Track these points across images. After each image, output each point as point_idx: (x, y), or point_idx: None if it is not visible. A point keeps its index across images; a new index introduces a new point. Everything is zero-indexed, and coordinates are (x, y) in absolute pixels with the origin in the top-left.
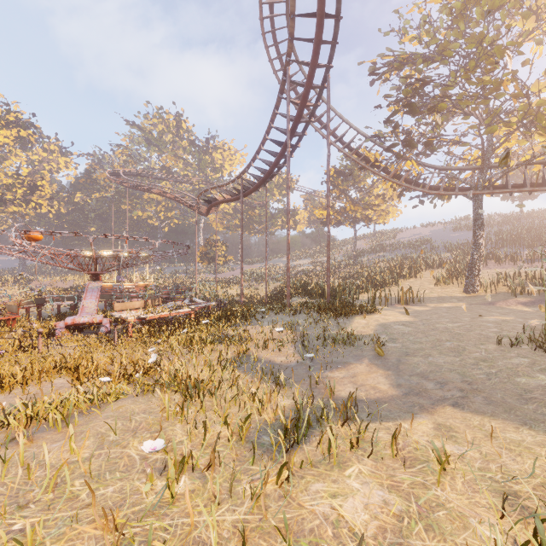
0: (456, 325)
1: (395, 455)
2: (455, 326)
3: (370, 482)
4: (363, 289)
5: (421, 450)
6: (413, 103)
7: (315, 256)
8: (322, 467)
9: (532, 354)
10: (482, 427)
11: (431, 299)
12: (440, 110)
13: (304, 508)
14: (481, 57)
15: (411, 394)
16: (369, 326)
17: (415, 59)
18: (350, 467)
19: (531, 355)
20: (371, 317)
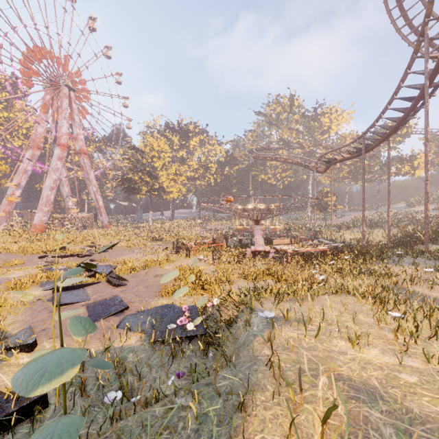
0: None
1: None
2: None
3: None
4: None
5: None
6: None
7: None
8: None
9: None
10: None
11: None
12: None
13: None
14: None
15: None
16: None
17: None
18: None
19: None
20: None
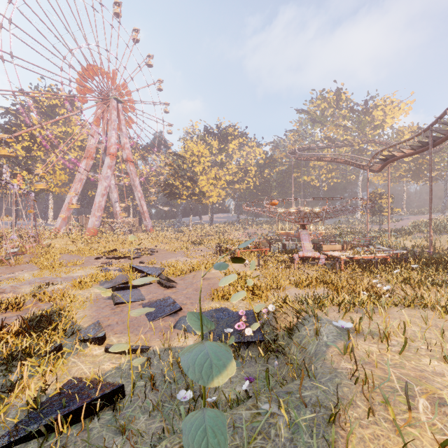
0: None
1: None
2: None
3: None
4: None
5: None
6: None
7: None
8: None
9: None
10: None
11: None
12: None
13: None
14: None
15: None
16: None
17: None
18: None
19: None
20: None
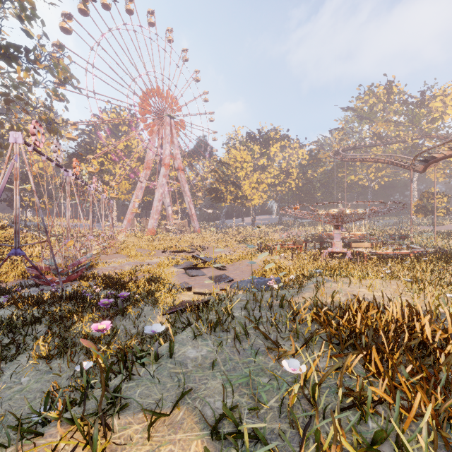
0: None
1: None
2: None
3: None
4: None
5: None
6: None
7: None
8: None
9: None
10: None
11: None
12: None
13: None
14: None
15: None
16: None
17: None
18: None
19: None
20: None
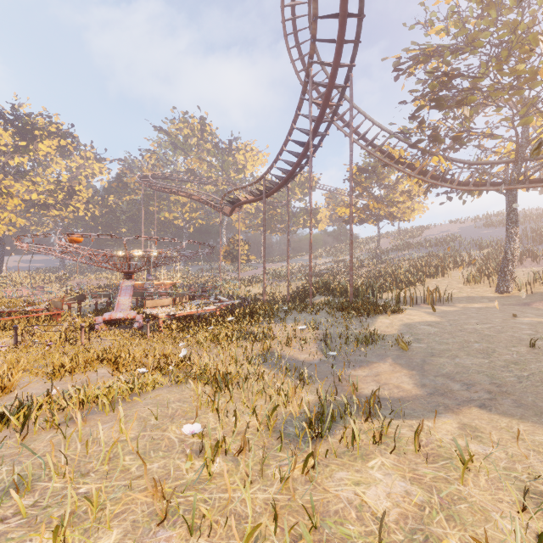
0: (486, 326)
1: (418, 450)
2: (485, 327)
3: (393, 474)
4: (387, 288)
5: (445, 448)
6: (440, 97)
7: (337, 254)
8: (346, 458)
9: None
10: (509, 429)
11: (459, 298)
12: (469, 103)
13: (329, 493)
14: (514, 46)
15: (436, 394)
16: (393, 326)
17: (442, 51)
18: (373, 460)
19: None
20: (395, 317)
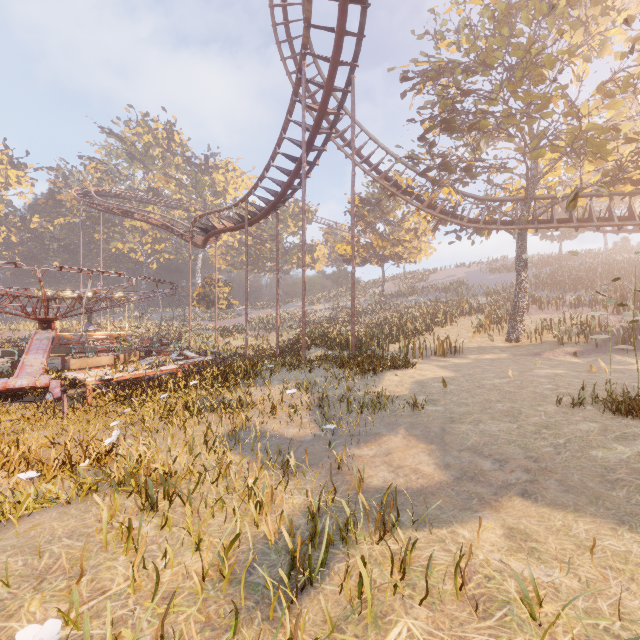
0: (505, 381)
1: (460, 593)
2: (504, 382)
3: None
4: (393, 339)
5: (496, 580)
6: (451, 119)
7: (337, 300)
8: (350, 631)
9: (600, 417)
10: (568, 531)
11: (470, 349)
12: (482, 128)
13: None
14: (529, 67)
15: (465, 479)
16: (404, 384)
17: (452, 68)
18: (393, 626)
19: (600, 418)
20: (405, 373)
